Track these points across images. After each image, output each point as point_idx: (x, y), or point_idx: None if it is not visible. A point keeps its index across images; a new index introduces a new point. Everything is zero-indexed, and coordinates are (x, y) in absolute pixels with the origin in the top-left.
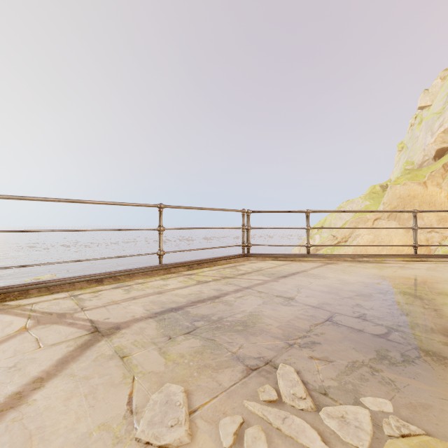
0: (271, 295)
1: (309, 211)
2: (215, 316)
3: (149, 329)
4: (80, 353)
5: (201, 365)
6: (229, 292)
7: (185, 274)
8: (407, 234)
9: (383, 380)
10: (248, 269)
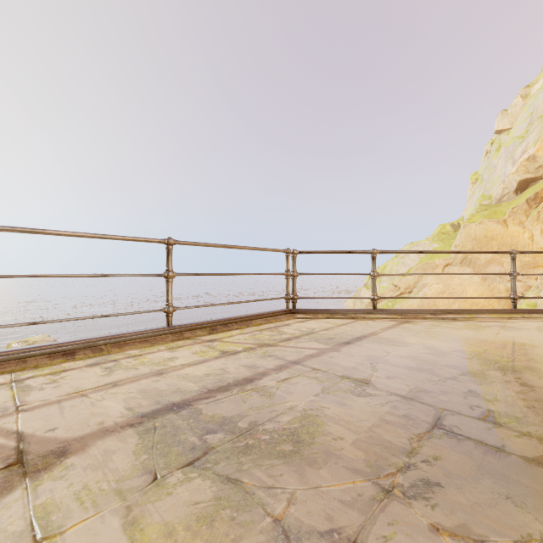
0: (333, 376)
1: (375, 252)
2: (245, 419)
3: (121, 454)
4: None
5: None
6: (269, 371)
7: (205, 339)
8: (483, 284)
9: None
10: (295, 331)
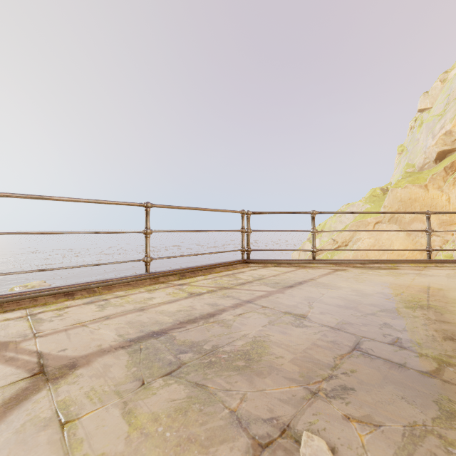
0: (278, 312)
1: (314, 213)
2: (209, 343)
3: (116, 367)
4: (0, 417)
5: (183, 437)
6: (227, 308)
7: (176, 283)
8: (408, 238)
9: None
10: (249, 277)
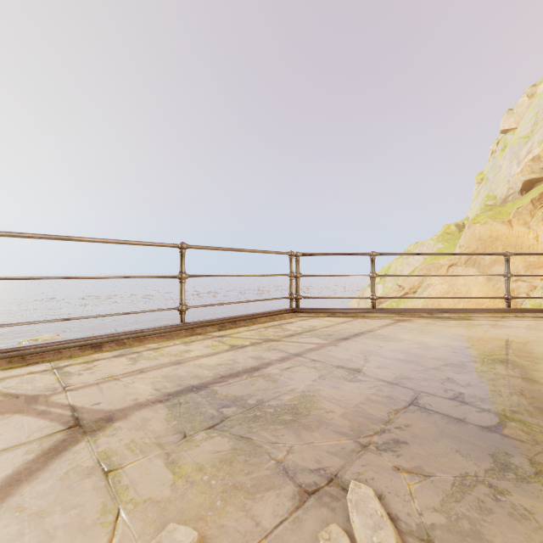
0: (329, 366)
1: (374, 254)
2: (253, 398)
3: (155, 420)
4: (42, 465)
5: (229, 484)
6: (273, 362)
7: (215, 335)
8: (488, 284)
9: (515, 511)
10: (298, 328)
